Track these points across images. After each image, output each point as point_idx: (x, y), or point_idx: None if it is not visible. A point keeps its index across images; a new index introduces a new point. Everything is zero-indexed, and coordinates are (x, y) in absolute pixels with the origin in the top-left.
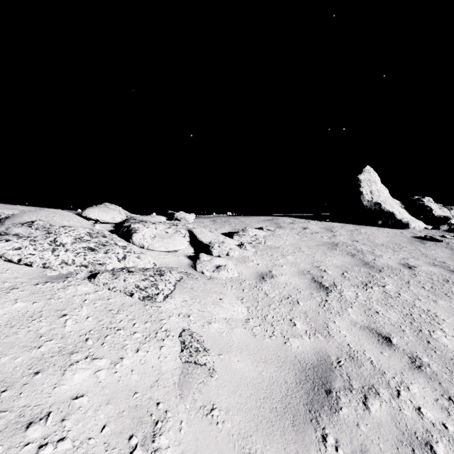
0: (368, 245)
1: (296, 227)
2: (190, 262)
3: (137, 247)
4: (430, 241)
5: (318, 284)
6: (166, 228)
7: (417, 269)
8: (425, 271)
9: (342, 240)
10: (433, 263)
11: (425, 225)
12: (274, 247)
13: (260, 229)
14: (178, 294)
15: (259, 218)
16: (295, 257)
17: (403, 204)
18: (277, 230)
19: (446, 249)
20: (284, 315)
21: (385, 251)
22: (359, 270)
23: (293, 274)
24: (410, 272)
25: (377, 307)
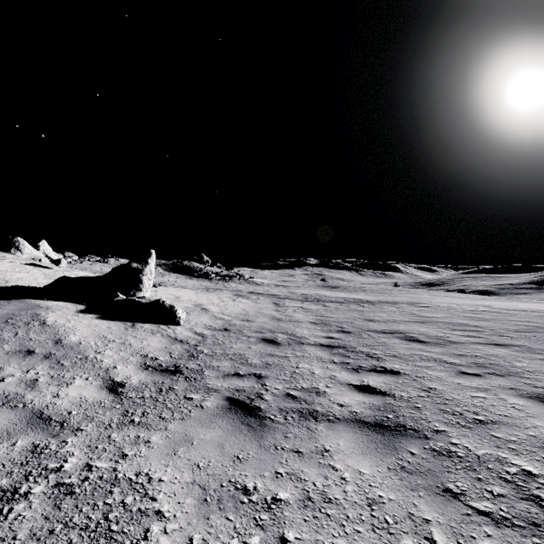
0: None
1: None
2: None
3: None
4: None
5: None
6: None
7: None
8: None
9: None
10: None
11: None
12: None
13: None
14: None
15: None
16: None
17: (57, 254)
18: None
19: None
20: None
21: None
22: None
23: None
24: None
25: None
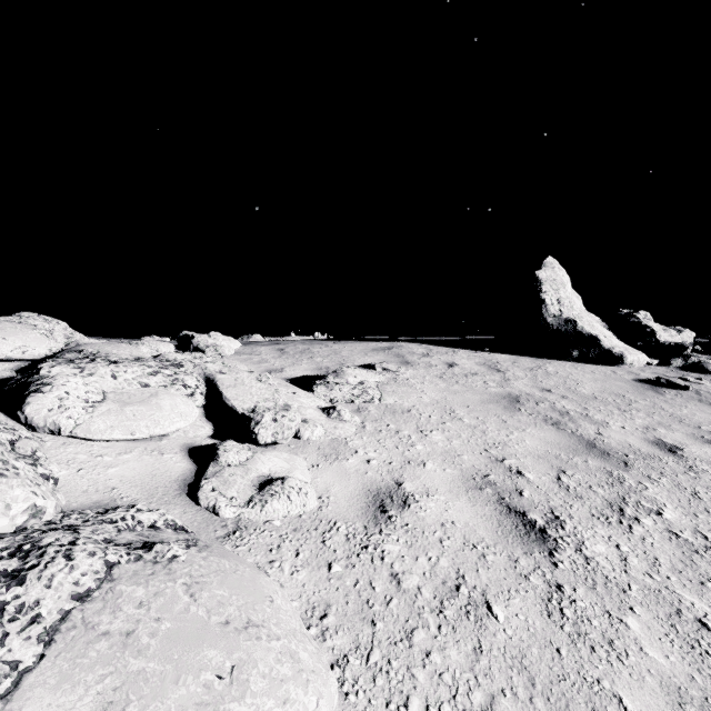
0: (572, 399)
1: (435, 363)
2: (190, 472)
3: (42, 431)
4: (668, 388)
5: (520, 521)
6: (145, 373)
7: (688, 455)
8: (703, 458)
9: (523, 390)
10: (702, 437)
11: (648, 358)
12: (401, 409)
13: (370, 368)
14: (43, 693)
15: (366, 344)
16: (447, 434)
17: (607, 323)
18: (401, 369)
19: (703, 404)
20: (460, 687)
21: (607, 411)
22: (586, 465)
23: (453, 488)
24: (679, 462)
25: (689, 599)
